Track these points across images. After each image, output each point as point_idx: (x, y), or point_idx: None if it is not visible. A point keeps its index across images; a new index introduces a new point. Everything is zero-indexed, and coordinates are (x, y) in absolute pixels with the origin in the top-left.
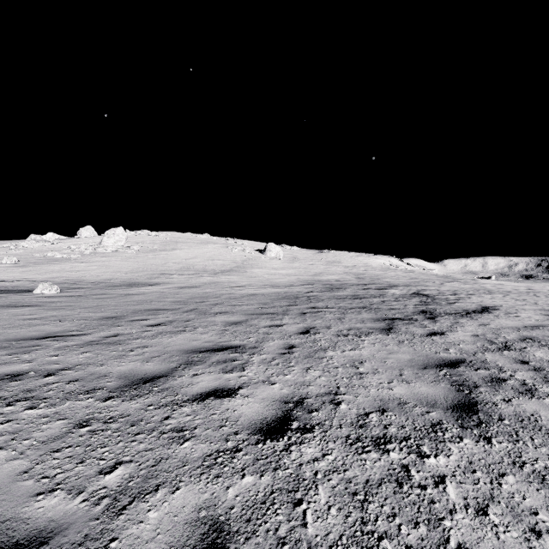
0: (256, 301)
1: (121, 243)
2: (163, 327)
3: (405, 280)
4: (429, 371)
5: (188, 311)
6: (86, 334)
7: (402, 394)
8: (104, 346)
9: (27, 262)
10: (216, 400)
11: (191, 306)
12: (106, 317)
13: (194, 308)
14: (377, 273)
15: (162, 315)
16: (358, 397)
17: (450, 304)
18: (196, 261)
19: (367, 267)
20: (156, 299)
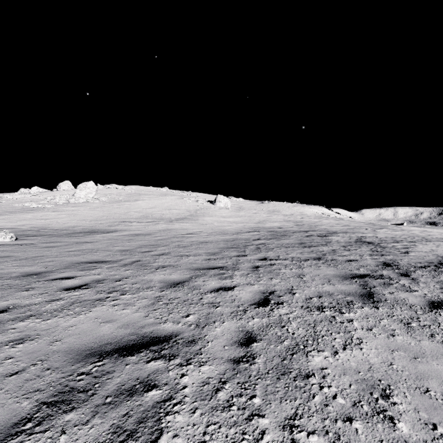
0: (204, 250)
1: (91, 195)
2: (82, 291)
3: (340, 227)
4: None
5: (127, 264)
6: None
7: None
8: None
9: (4, 211)
10: None
11: (135, 257)
12: (28, 274)
13: (136, 259)
14: (312, 220)
15: (95, 270)
16: None
17: (406, 254)
18: (155, 210)
19: (303, 215)
20: (104, 248)
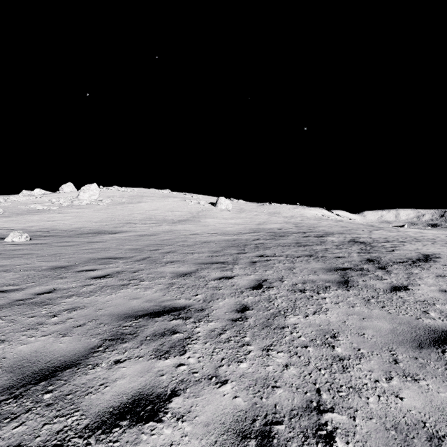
0: (207, 249)
1: (94, 197)
2: (107, 279)
3: (338, 229)
4: (429, 354)
5: (140, 260)
6: (19, 289)
7: (421, 409)
8: (27, 307)
9: (11, 213)
10: (131, 428)
11: (145, 254)
12: (55, 267)
13: (147, 256)
14: (312, 222)
15: (113, 264)
16: (356, 419)
17: (391, 252)
18: (158, 212)
19: (303, 217)
20: (114, 247)
